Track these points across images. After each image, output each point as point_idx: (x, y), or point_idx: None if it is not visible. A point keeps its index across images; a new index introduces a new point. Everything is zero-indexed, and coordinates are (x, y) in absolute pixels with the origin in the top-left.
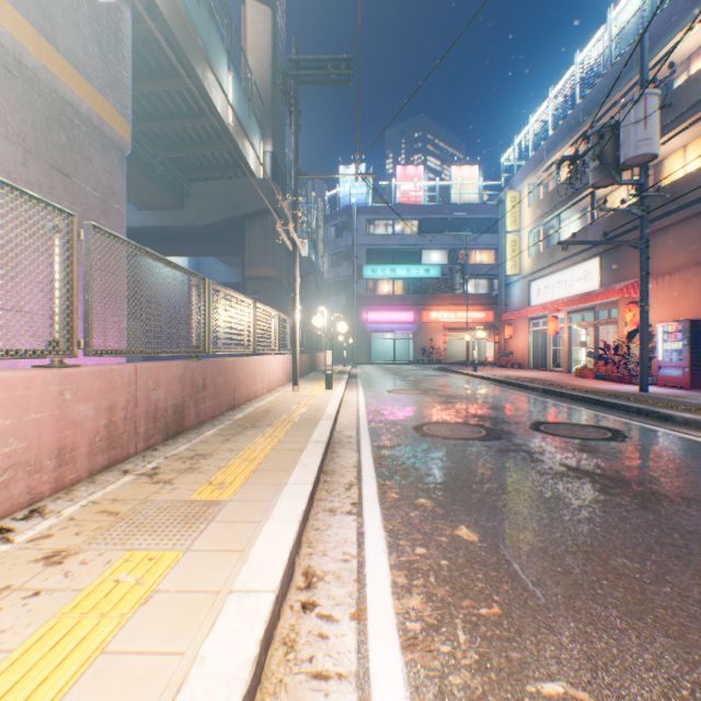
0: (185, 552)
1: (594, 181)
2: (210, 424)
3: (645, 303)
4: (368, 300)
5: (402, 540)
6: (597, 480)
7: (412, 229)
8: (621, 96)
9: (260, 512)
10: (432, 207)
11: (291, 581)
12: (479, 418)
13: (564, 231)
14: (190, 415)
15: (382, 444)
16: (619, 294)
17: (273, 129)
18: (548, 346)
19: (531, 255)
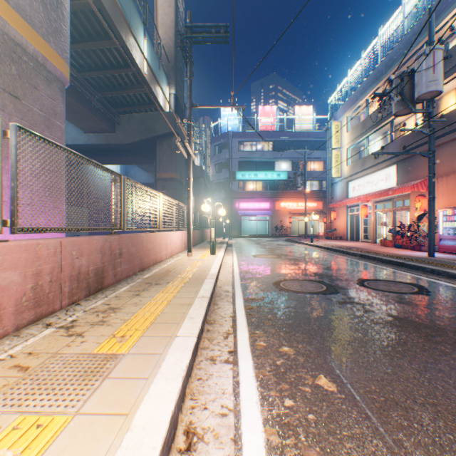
0: (73, 417)
1: (396, 111)
2: (125, 282)
3: (432, 195)
4: (239, 195)
5: (272, 391)
6: (420, 329)
7: (268, 147)
8: (412, 55)
9: (150, 367)
10: (281, 133)
11: (173, 442)
12: (319, 276)
13: (371, 148)
14: (108, 276)
15: (251, 297)
16: (411, 189)
17: (175, 79)
18: (360, 225)
19: (349, 164)
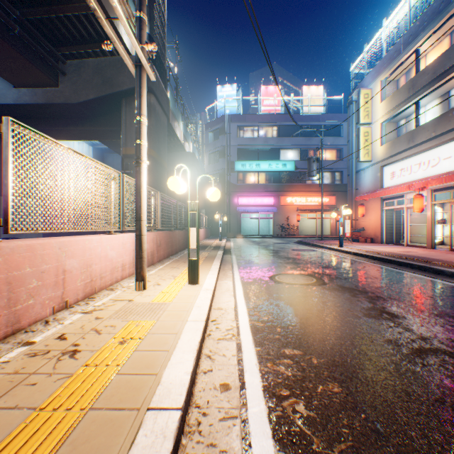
0: None
1: None
2: None
3: None
4: (239, 188)
5: None
6: None
7: (272, 133)
8: None
9: None
10: (288, 116)
11: None
12: None
13: (421, 118)
14: None
15: None
16: None
17: (149, 12)
18: (405, 223)
19: (384, 143)
